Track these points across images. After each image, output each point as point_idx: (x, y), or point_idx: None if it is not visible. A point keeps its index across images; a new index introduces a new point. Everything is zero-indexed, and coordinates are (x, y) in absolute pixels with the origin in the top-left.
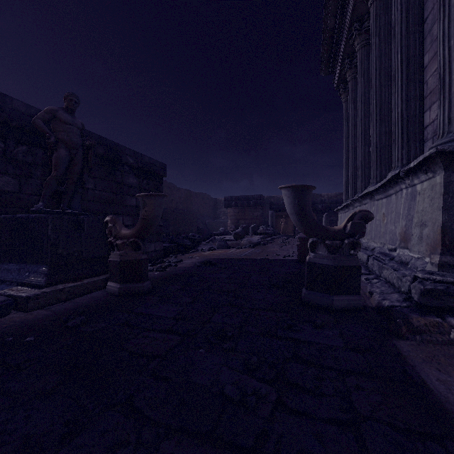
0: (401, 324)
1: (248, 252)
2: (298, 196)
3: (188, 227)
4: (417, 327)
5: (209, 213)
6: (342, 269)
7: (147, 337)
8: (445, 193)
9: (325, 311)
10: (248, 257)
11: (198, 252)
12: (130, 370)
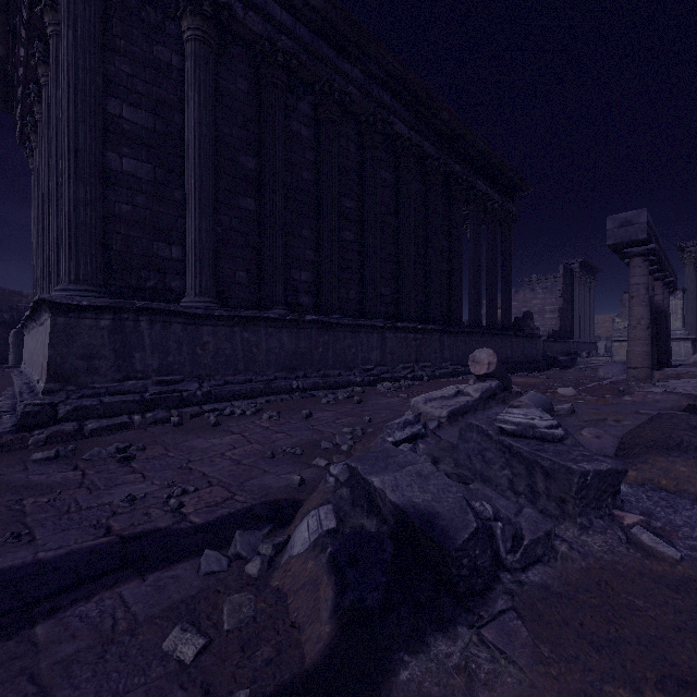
0: None
1: None
2: None
3: None
4: (4, 443)
5: None
6: None
7: None
8: (52, 333)
9: None
10: None
11: None
12: None
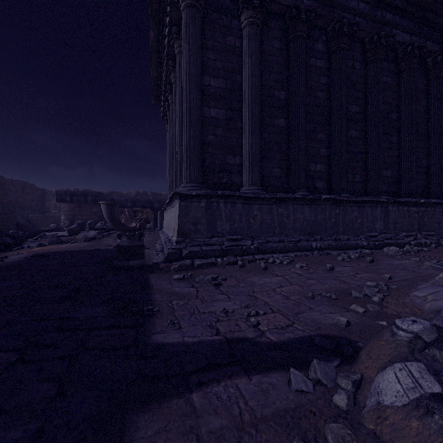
0: (154, 267)
1: (83, 245)
2: (110, 209)
3: (2, 223)
4: (161, 268)
5: (34, 205)
6: (135, 247)
7: (3, 293)
8: (179, 210)
9: (124, 269)
10: (82, 249)
11: (25, 249)
12: (1, 301)
